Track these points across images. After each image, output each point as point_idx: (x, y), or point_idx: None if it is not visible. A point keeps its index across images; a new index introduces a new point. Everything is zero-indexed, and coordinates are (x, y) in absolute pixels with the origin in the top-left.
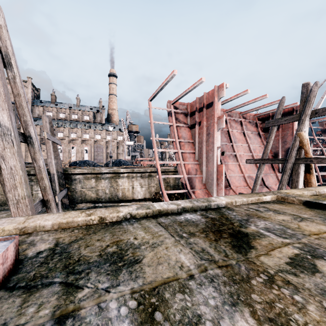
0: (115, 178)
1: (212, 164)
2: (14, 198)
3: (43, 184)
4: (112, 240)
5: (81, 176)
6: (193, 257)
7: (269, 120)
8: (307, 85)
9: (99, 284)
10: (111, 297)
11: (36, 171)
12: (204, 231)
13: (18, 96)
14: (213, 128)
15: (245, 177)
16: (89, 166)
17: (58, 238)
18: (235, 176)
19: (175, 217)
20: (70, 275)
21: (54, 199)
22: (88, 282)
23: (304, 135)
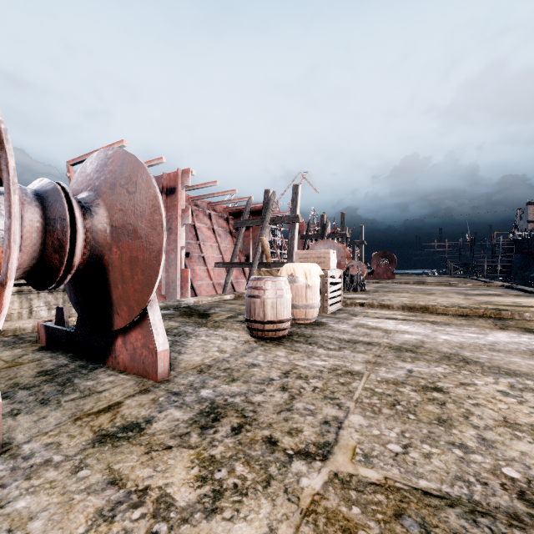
0: None
1: (174, 269)
2: None
3: None
4: None
5: None
6: (177, 323)
7: (238, 221)
8: (268, 192)
9: None
10: None
11: None
12: (180, 316)
13: None
14: (176, 222)
15: (215, 284)
16: None
17: None
18: (202, 284)
19: None
20: None
21: None
22: None
23: (265, 240)
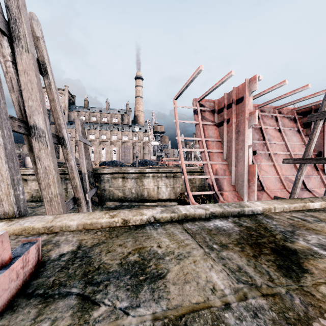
0: (140, 178)
1: (242, 164)
2: (48, 196)
3: (74, 182)
4: (134, 247)
5: (109, 175)
6: (227, 277)
7: (313, 114)
8: None
9: (117, 302)
10: (130, 322)
11: (68, 171)
12: (238, 242)
13: (53, 101)
14: (244, 125)
15: (282, 178)
16: (117, 166)
17: (82, 240)
18: (269, 177)
19: (204, 224)
20: (88, 286)
21: (85, 197)
22: (106, 297)
23: None
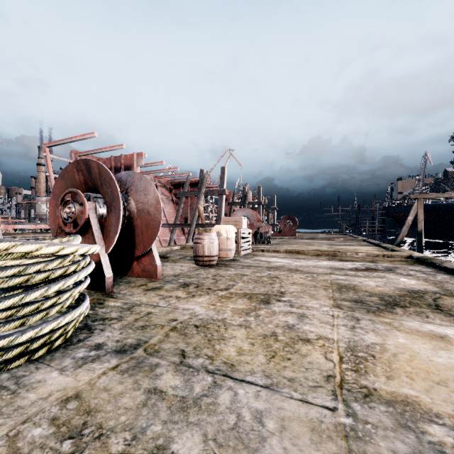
0: None
1: None
2: None
3: None
4: None
5: None
6: None
7: (180, 192)
8: (203, 171)
9: None
10: None
11: None
12: None
13: None
14: None
15: (161, 240)
16: None
17: None
18: None
19: None
20: None
21: None
22: None
23: (200, 207)
